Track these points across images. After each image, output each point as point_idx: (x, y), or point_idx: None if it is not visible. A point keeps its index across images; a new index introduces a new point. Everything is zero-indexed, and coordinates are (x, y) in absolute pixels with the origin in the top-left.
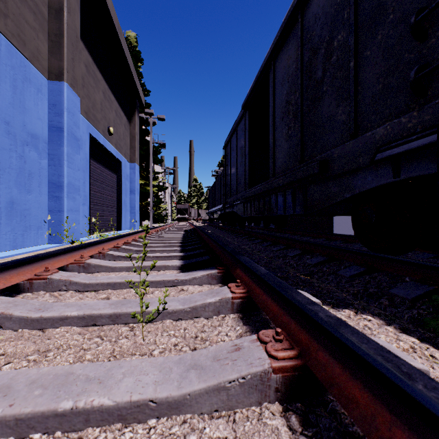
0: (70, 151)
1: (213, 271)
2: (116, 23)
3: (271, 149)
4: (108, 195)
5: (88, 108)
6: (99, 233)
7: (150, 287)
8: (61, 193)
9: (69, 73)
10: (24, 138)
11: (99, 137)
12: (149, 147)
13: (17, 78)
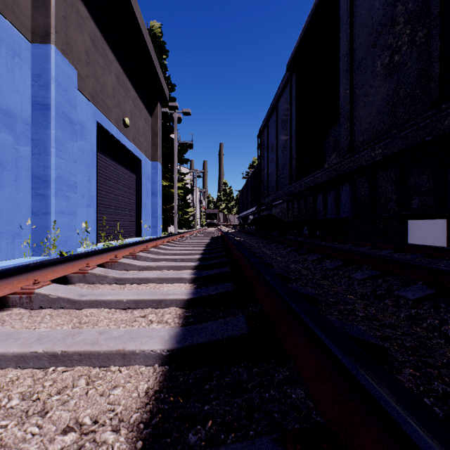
0: (60, 136)
1: None
2: None
3: (343, 109)
4: (124, 197)
5: (95, 91)
6: (105, 241)
7: None
8: (47, 190)
9: (59, 35)
10: None
11: (111, 128)
12: (174, 145)
13: None
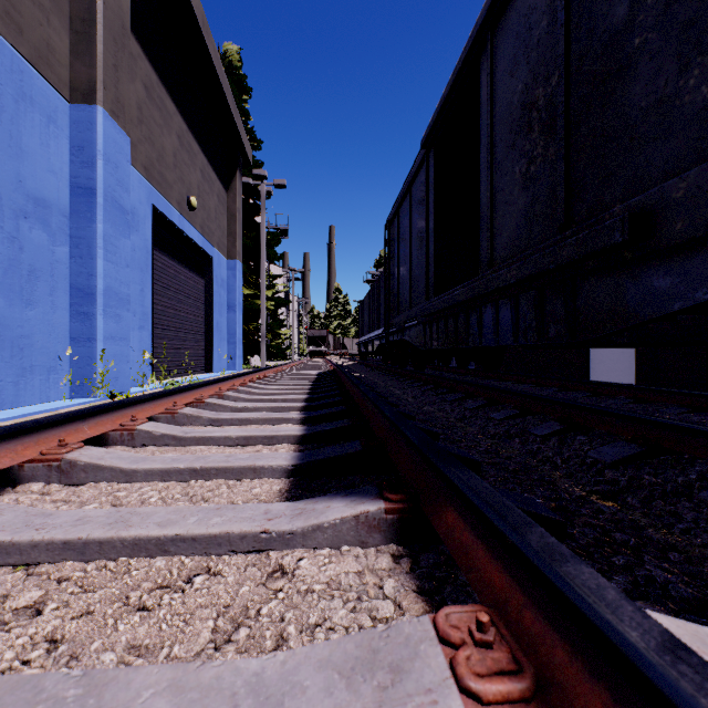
0: (109, 231)
1: (373, 508)
2: (200, 15)
3: (485, 214)
4: (188, 314)
5: (151, 161)
6: (167, 378)
7: (189, 553)
8: (92, 307)
9: (108, 91)
10: (19, 204)
11: (171, 213)
12: (261, 234)
13: (4, 92)
